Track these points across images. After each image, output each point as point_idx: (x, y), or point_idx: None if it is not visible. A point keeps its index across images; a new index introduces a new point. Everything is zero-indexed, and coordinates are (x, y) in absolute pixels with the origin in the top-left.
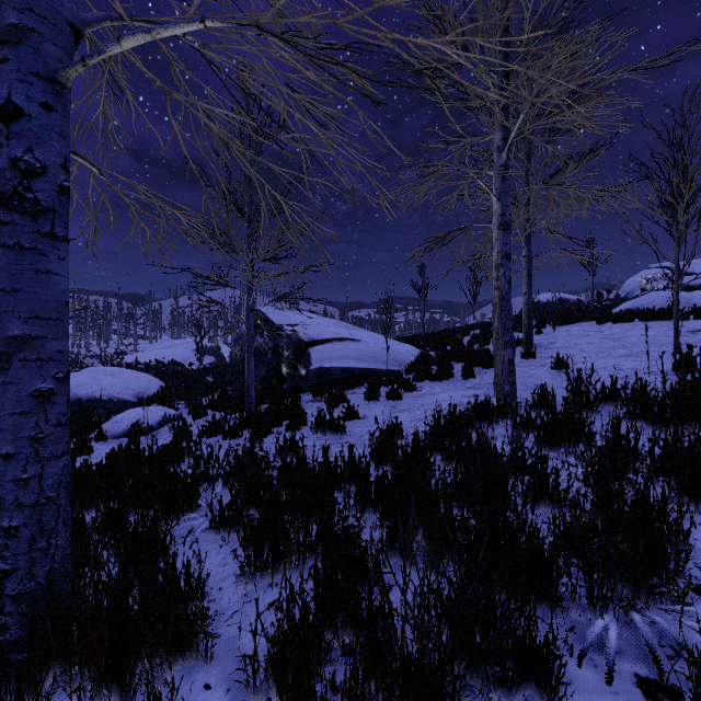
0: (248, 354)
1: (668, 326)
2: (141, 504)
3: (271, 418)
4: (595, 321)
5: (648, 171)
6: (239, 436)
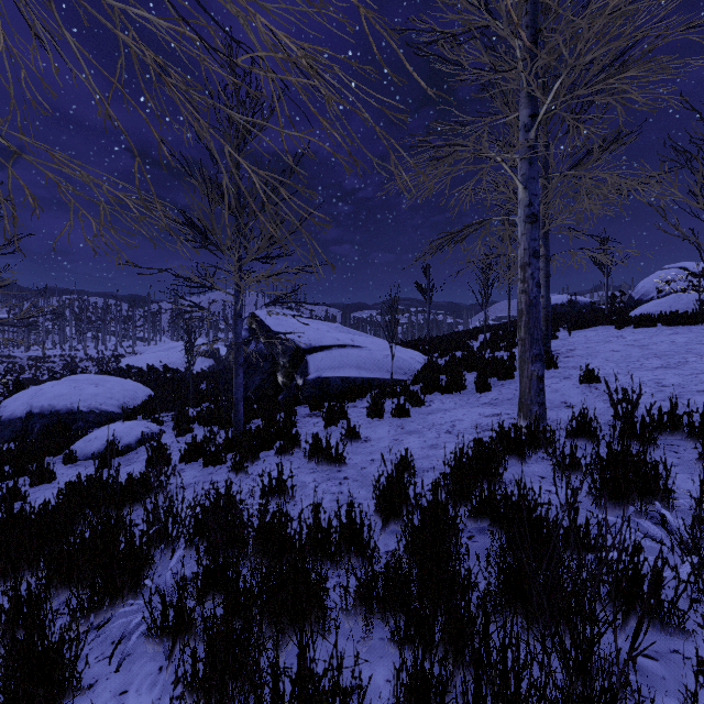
0: (235, 365)
1: (698, 332)
2: (74, 577)
3: (258, 443)
4: (613, 325)
5: (688, 159)
6: (222, 462)
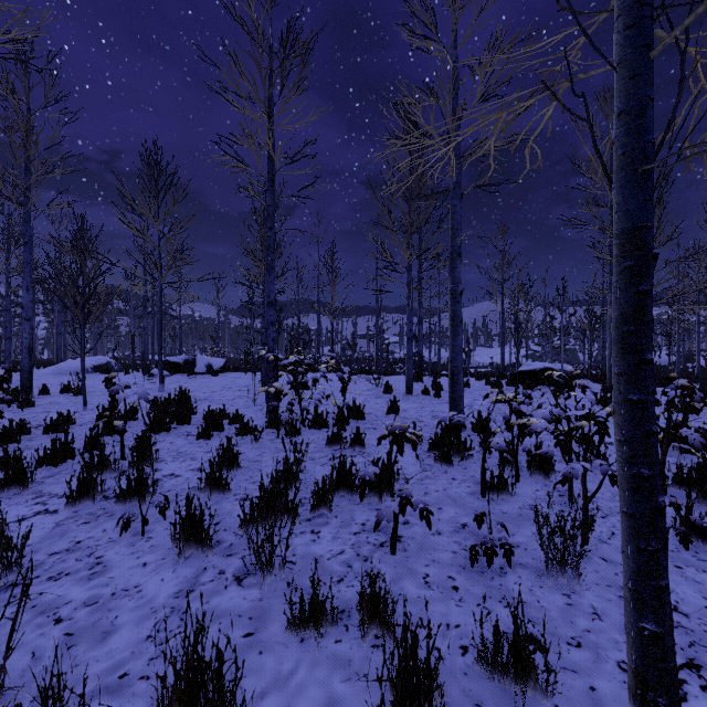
0: None
1: None
2: None
3: None
4: None
5: None
6: None
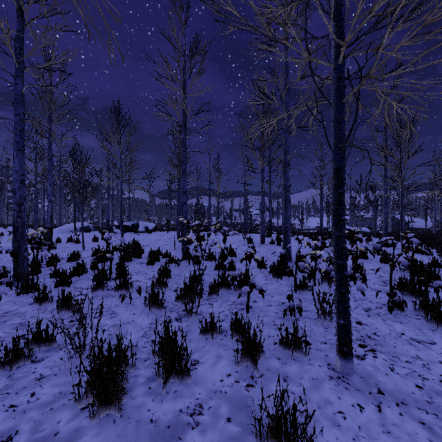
0: None
1: None
2: None
3: None
4: None
5: None
6: None
